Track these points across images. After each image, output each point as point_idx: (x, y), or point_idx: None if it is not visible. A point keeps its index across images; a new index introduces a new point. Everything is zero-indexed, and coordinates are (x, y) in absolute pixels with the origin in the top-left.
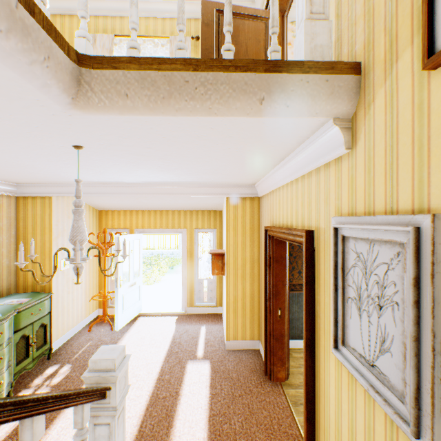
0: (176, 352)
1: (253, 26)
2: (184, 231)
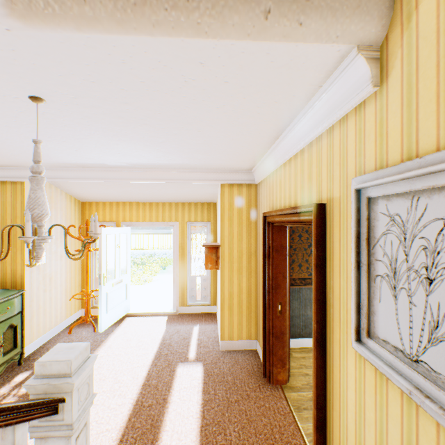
0: (166, 354)
1: None
2: (175, 225)
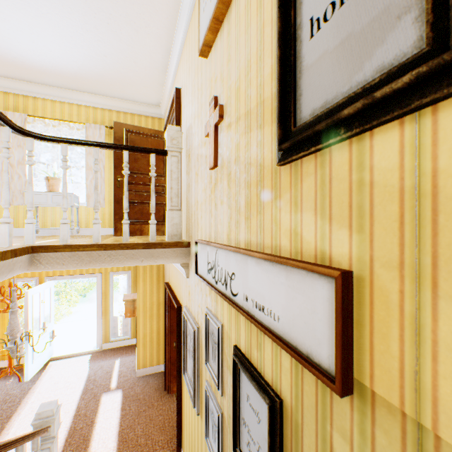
0: (92, 388)
1: (155, 142)
2: (99, 275)
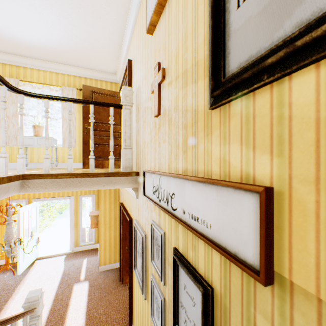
0: (66, 280)
1: (113, 100)
2: (72, 198)
